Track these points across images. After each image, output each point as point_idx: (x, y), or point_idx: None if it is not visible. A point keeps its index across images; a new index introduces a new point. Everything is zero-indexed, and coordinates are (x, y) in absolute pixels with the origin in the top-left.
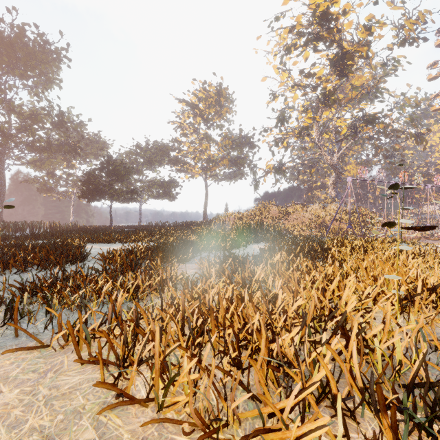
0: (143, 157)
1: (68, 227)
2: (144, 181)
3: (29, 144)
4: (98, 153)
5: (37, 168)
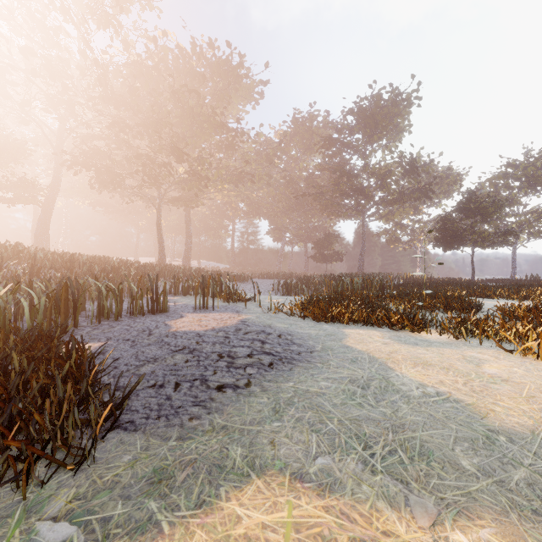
0: (519, 179)
1: (421, 279)
2: (521, 214)
3: (384, 199)
4: (448, 190)
5: (387, 221)
